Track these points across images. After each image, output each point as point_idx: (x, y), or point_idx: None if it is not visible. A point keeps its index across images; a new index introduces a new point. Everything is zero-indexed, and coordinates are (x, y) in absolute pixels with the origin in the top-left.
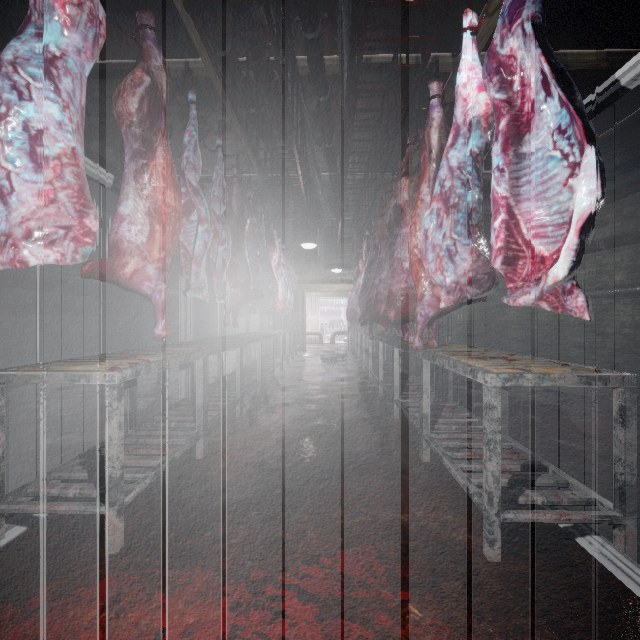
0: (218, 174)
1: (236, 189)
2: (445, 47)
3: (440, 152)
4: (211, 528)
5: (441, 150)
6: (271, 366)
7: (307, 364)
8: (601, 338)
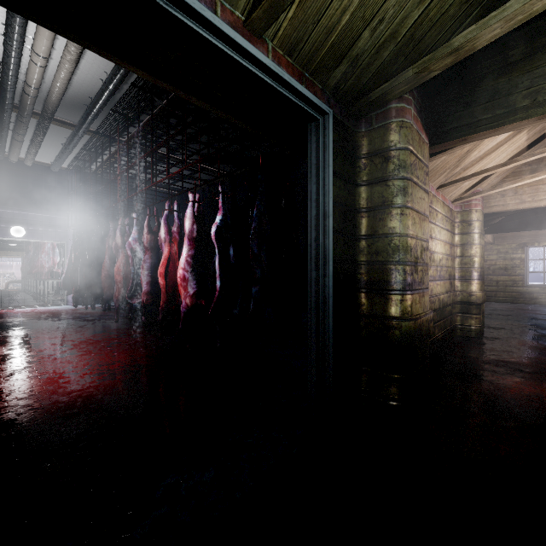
0: None
1: None
2: None
3: None
4: None
5: None
6: None
7: None
8: None
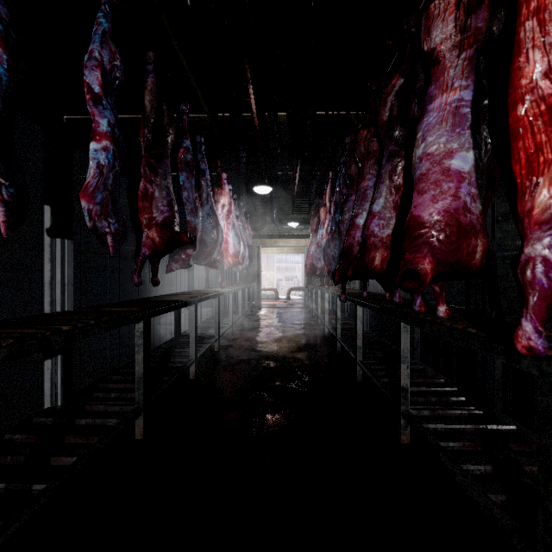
0: (98, 22)
1: (150, 80)
2: None
3: None
4: None
5: None
6: (215, 333)
7: (261, 325)
8: None
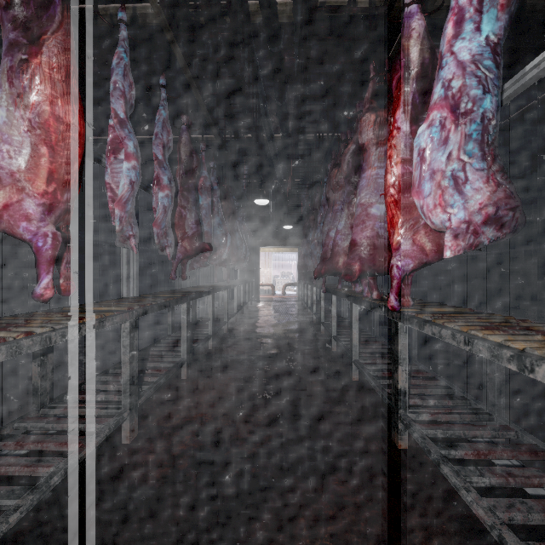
0: (161, 114)
1: (185, 137)
2: None
3: (421, 66)
4: None
5: (423, 64)
6: (224, 318)
7: (260, 314)
8: None
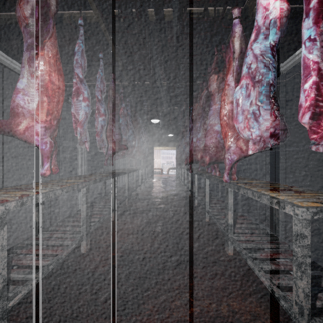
0: (100, 74)
1: (112, 85)
2: (234, 3)
3: (240, 52)
4: (79, 321)
5: (241, 51)
6: (134, 187)
7: (154, 185)
8: (317, 172)
